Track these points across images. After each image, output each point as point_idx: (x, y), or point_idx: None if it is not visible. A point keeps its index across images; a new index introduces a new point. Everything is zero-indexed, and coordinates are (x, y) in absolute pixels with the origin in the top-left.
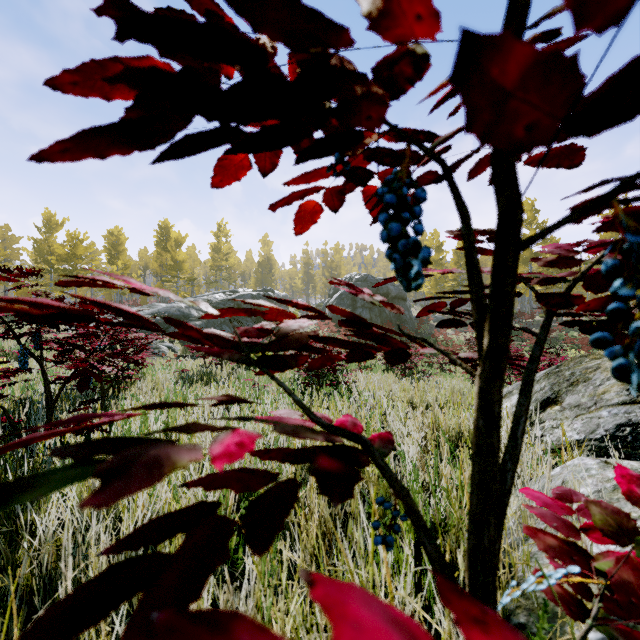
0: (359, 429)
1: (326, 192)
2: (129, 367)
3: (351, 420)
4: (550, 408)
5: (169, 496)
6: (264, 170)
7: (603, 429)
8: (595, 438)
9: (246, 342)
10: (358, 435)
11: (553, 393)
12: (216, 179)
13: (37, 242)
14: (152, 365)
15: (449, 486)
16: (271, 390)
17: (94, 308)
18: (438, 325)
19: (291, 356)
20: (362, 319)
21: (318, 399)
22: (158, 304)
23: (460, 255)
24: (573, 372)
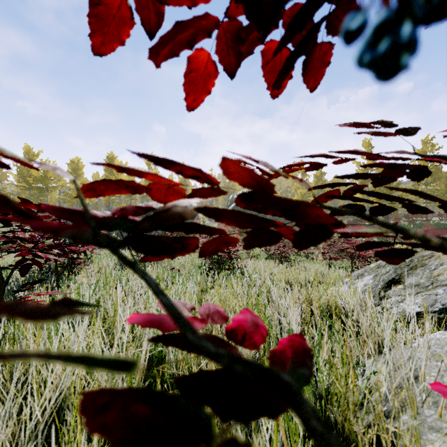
0: (262, 332)
1: (220, 35)
2: (78, 256)
3: (251, 319)
4: (395, 287)
5: (80, 372)
6: (150, 27)
7: (440, 303)
8: (434, 310)
9: (111, 218)
10: (273, 372)
11: (397, 275)
12: (96, 40)
13: (19, 168)
14: (99, 255)
15: (330, 358)
16: (184, 273)
17: (33, 207)
18: (332, 213)
19: (176, 238)
20: (267, 187)
21: (219, 279)
22: (105, 212)
23: (319, 178)
24: (412, 259)
